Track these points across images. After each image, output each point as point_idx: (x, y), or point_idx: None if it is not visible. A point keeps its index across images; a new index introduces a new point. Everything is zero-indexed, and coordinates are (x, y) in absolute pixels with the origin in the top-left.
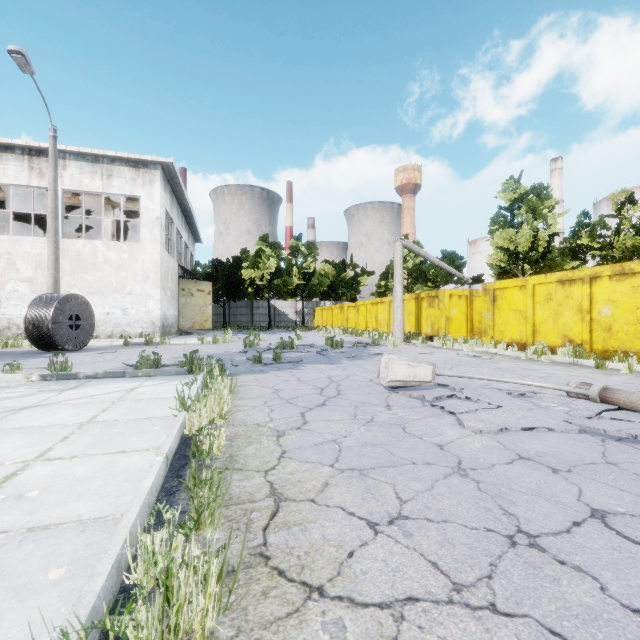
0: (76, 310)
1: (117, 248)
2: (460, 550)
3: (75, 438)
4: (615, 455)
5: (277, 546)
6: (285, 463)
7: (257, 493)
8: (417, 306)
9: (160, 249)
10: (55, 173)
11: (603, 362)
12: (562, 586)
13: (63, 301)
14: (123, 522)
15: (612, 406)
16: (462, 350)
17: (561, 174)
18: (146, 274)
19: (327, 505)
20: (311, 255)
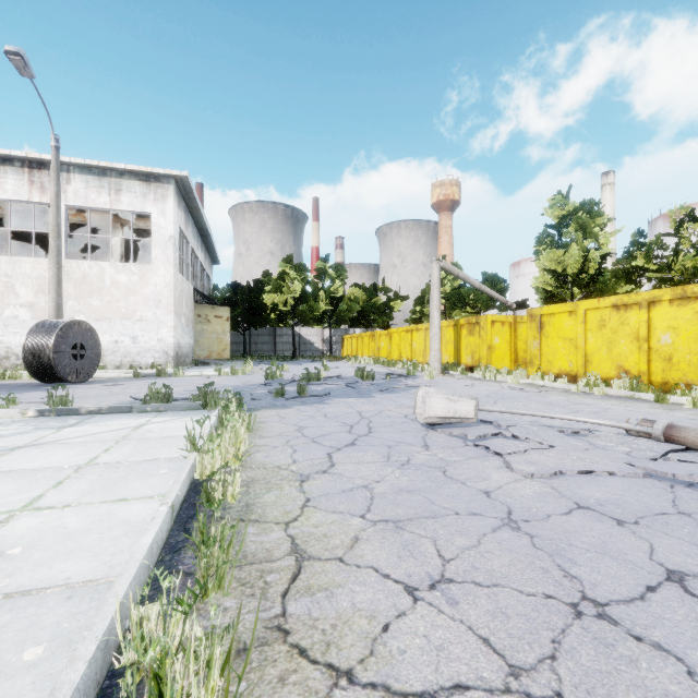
0: (80, 338)
1: (126, 270)
2: (516, 622)
3: (70, 483)
4: (687, 504)
5: (298, 617)
6: (309, 513)
7: (276, 550)
8: (456, 334)
9: (173, 271)
10: (57, 187)
11: (664, 396)
12: (641, 670)
13: (66, 328)
14: (115, 589)
15: (679, 446)
16: (506, 382)
17: (613, 189)
18: (158, 298)
19: (357, 565)
20: (339, 278)
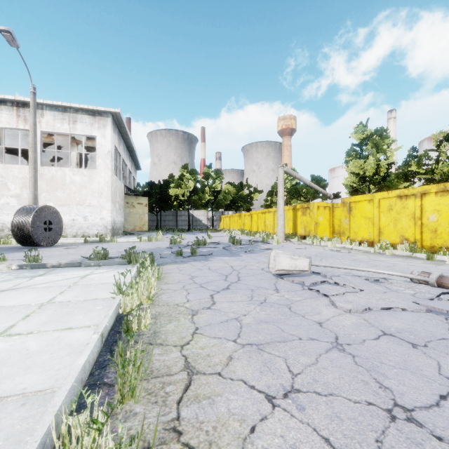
0: (49, 217)
1: (80, 173)
2: (348, 425)
3: (34, 316)
4: None
5: (188, 420)
6: (197, 338)
7: (174, 366)
8: (294, 214)
9: (110, 174)
10: (34, 119)
11: (432, 255)
12: None
13: (39, 211)
14: (54, 400)
15: (447, 290)
16: (327, 246)
17: (395, 121)
18: (100, 192)
19: (231, 378)
20: (218, 178)
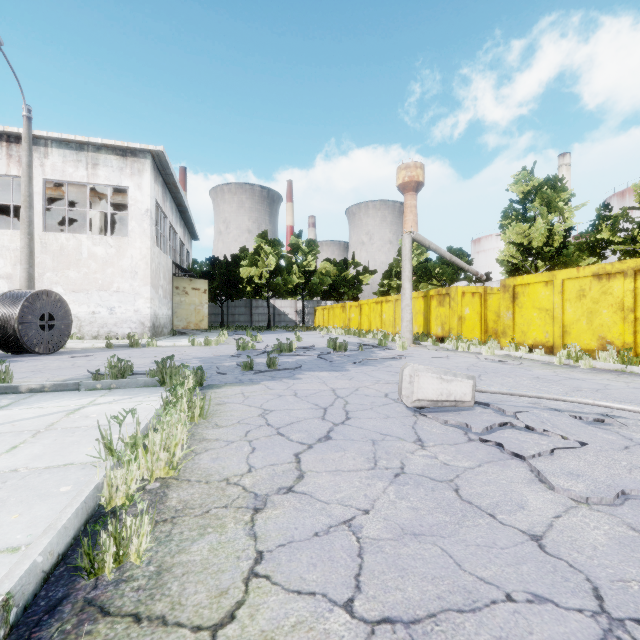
0: (49, 308)
1: (103, 242)
2: None
3: None
4: None
5: None
6: (257, 597)
7: None
8: (426, 305)
9: (150, 244)
10: (29, 158)
11: None
12: None
13: (32, 298)
14: None
15: None
16: (480, 353)
17: (569, 170)
18: (135, 270)
19: None
20: (312, 253)
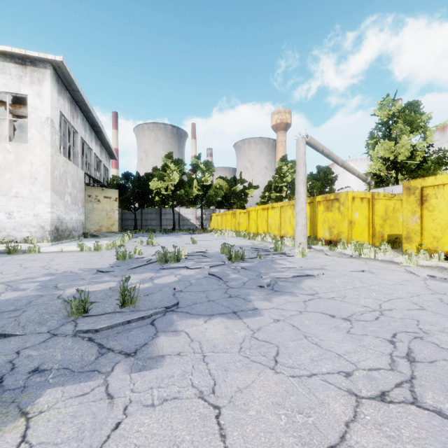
0: None
1: (1, 148)
2: None
3: None
4: None
5: None
6: None
7: None
8: (312, 210)
9: (50, 151)
10: None
11: None
12: None
13: None
14: None
15: None
16: (394, 262)
17: None
18: (34, 176)
19: None
20: (208, 171)
